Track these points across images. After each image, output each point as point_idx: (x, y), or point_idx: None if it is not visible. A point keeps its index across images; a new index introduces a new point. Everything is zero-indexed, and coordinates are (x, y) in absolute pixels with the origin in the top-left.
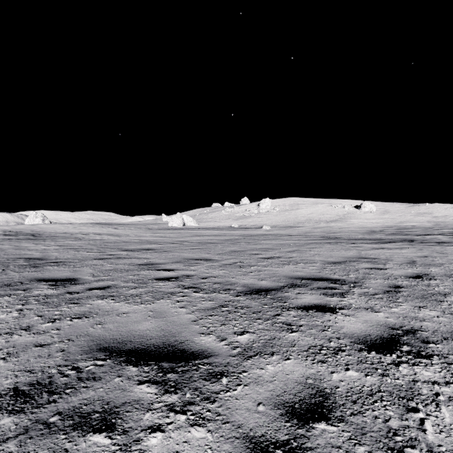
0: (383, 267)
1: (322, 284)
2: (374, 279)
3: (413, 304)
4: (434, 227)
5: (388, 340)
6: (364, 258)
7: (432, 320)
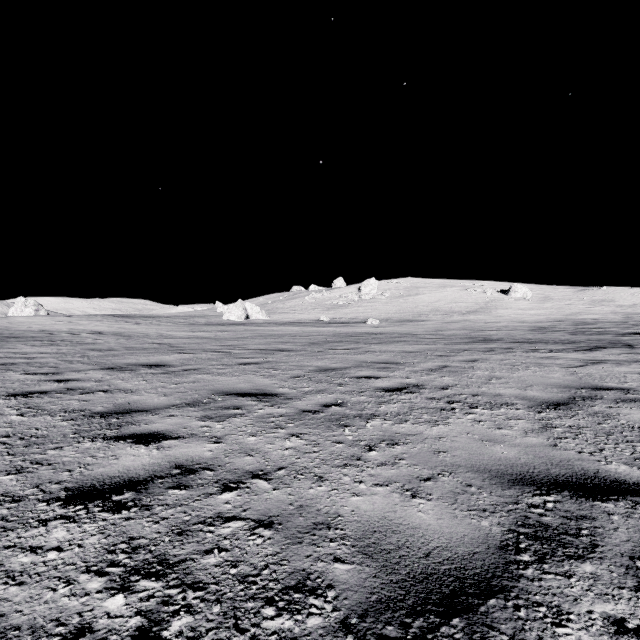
0: None
1: (636, 528)
2: None
3: None
4: (629, 321)
5: None
6: (604, 389)
7: None
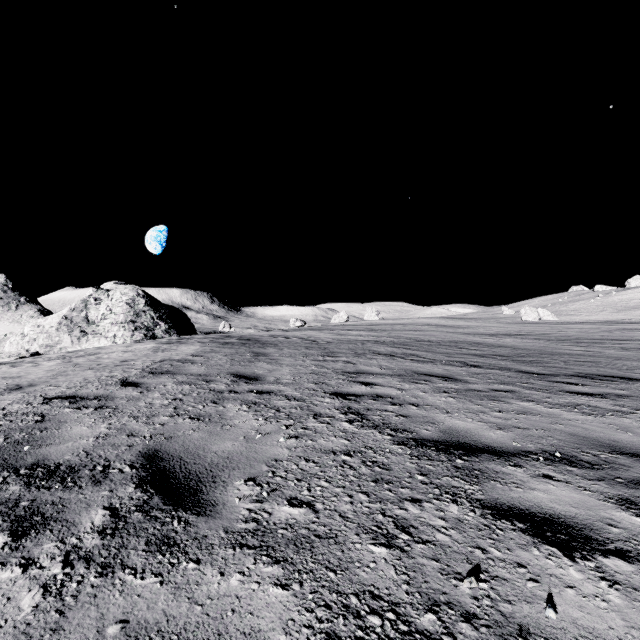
0: None
1: None
2: None
3: None
4: None
5: None
6: None
7: None
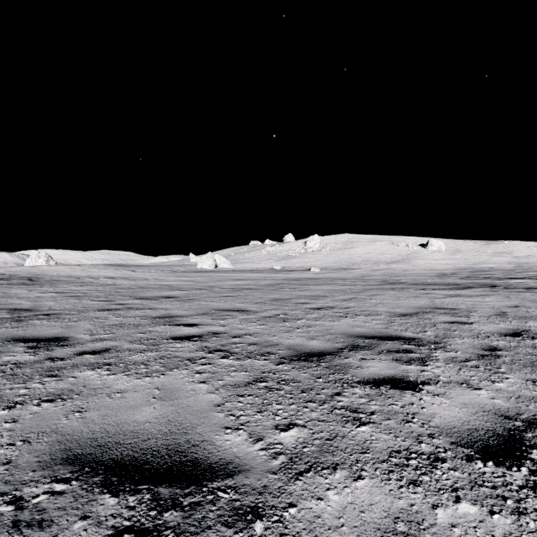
0: (467, 320)
1: (393, 346)
2: (460, 337)
3: (523, 375)
4: (517, 269)
5: (506, 438)
6: (441, 309)
7: None
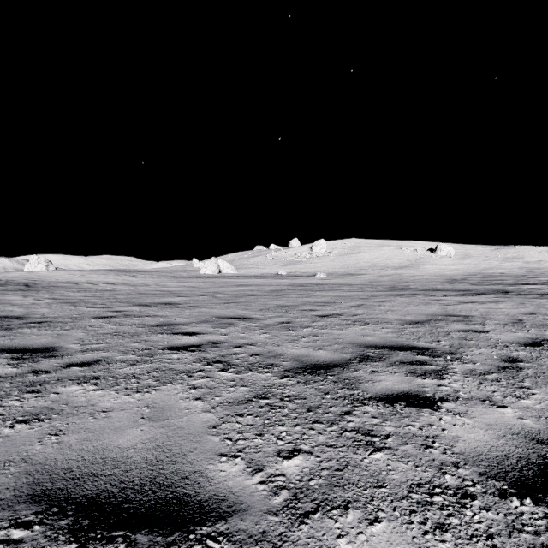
0: (483, 328)
1: (405, 357)
2: (477, 347)
3: None
4: (528, 275)
5: (541, 468)
6: (453, 316)
7: None
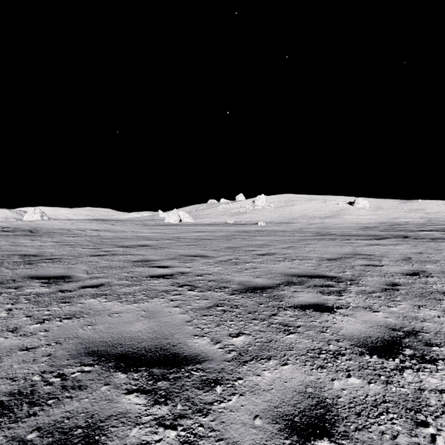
0: (379, 263)
1: (318, 282)
2: (371, 276)
3: (412, 302)
4: (427, 223)
5: (389, 342)
6: (360, 255)
7: (433, 320)
